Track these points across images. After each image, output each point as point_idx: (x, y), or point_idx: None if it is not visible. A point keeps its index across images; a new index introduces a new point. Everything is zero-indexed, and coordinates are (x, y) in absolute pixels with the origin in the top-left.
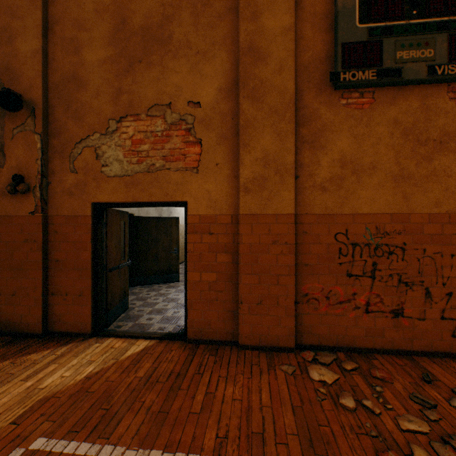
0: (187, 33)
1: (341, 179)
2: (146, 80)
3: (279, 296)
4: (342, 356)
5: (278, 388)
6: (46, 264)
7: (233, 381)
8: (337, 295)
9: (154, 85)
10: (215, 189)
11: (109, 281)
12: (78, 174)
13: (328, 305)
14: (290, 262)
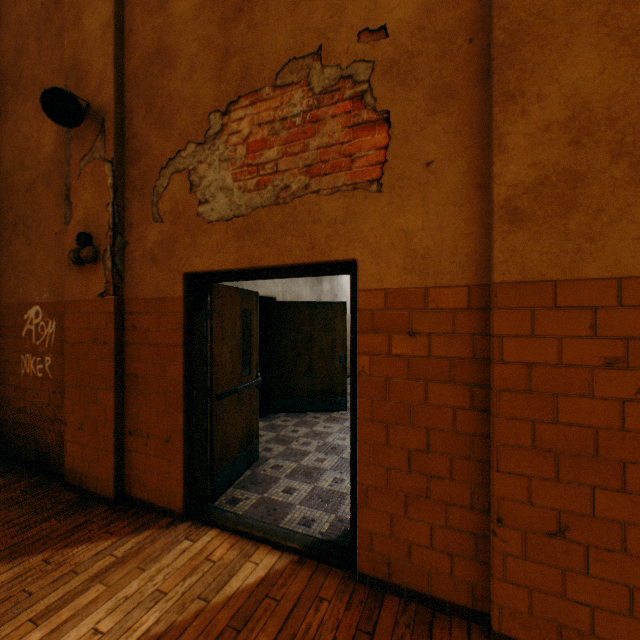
0: None
1: None
2: (272, 16)
3: (629, 524)
4: None
5: None
6: (121, 381)
7: None
8: None
9: (287, 21)
10: (423, 226)
11: (216, 416)
12: (163, 223)
13: None
14: None
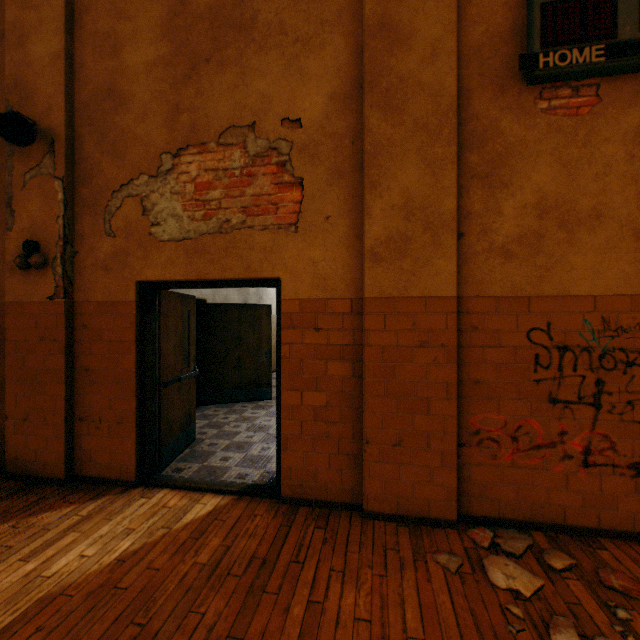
0: (279, 10)
1: (539, 236)
2: (217, 90)
3: (431, 433)
4: (541, 540)
5: (433, 600)
6: (71, 375)
7: (354, 581)
8: (531, 434)
9: (228, 97)
10: (324, 258)
11: (163, 400)
12: (116, 238)
13: (516, 450)
14: (449, 377)
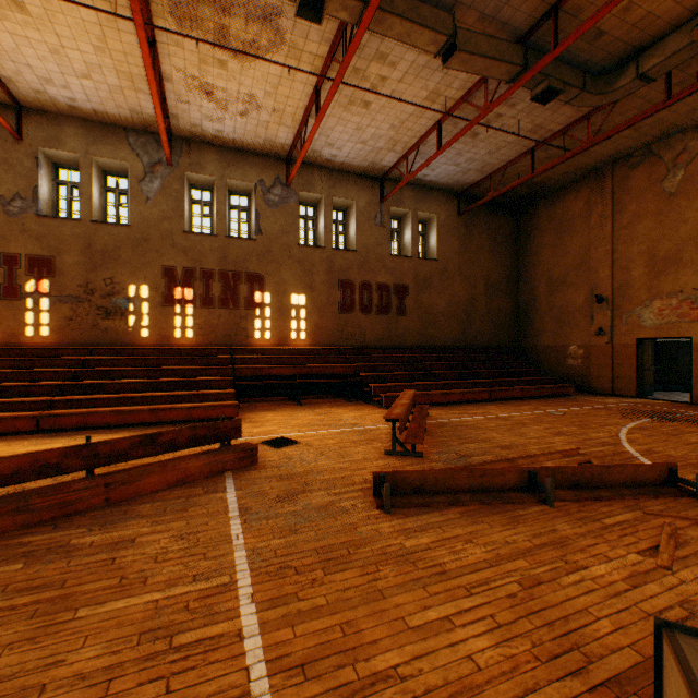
0: (690, 256)
1: None
2: (665, 281)
3: None
4: None
5: None
6: (611, 365)
7: None
8: None
9: (670, 283)
10: None
11: (643, 375)
12: (627, 326)
13: None
14: None
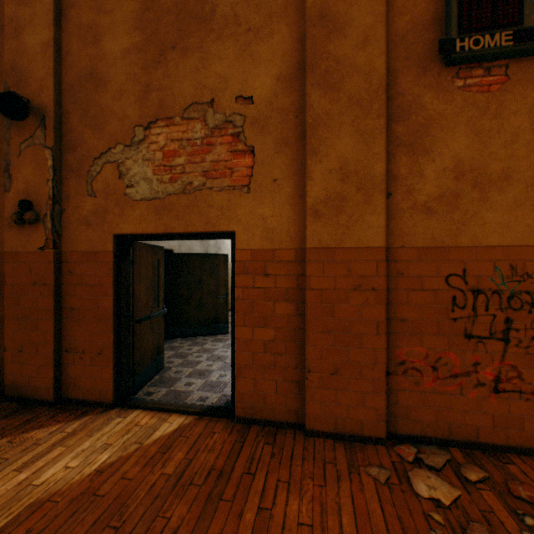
0: (234, 4)
1: (456, 196)
2: (181, 72)
3: (363, 363)
4: (458, 455)
5: (366, 508)
6: (59, 313)
7: (298, 490)
8: (449, 365)
9: (191, 78)
10: (272, 215)
11: (136, 335)
12: (96, 198)
13: (436, 379)
14: (379, 316)
